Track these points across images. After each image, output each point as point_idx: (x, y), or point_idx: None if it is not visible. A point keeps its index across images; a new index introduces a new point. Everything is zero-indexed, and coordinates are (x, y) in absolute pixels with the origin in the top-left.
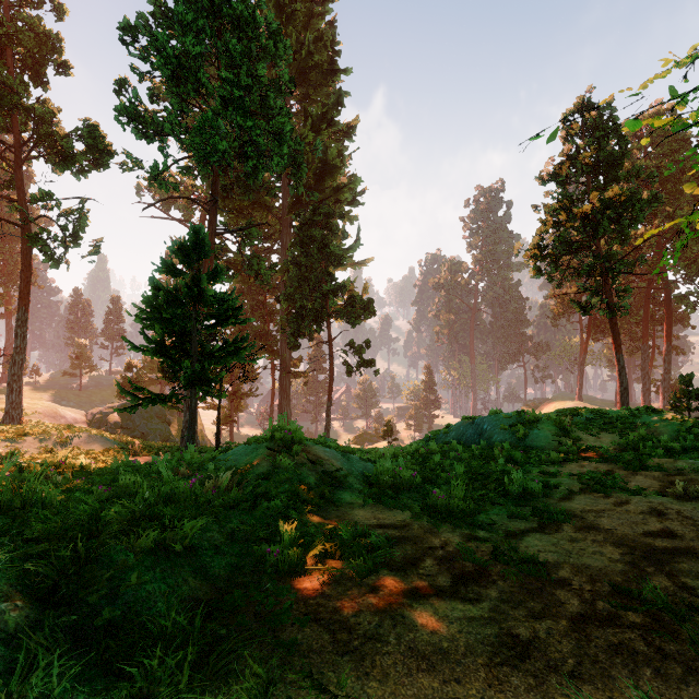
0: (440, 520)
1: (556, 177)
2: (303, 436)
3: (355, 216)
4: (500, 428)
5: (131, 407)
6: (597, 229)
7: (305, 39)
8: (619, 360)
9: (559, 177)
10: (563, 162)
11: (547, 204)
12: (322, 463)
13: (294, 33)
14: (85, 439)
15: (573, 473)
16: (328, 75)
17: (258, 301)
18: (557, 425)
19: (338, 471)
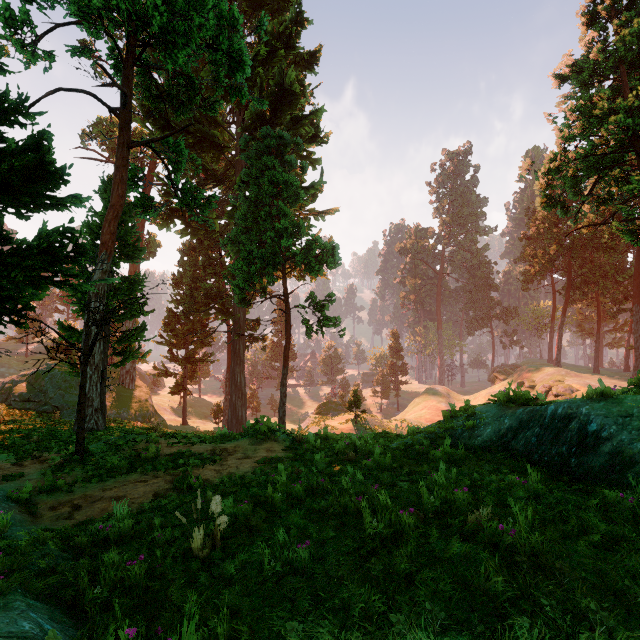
0: None
1: (578, 72)
2: None
3: (318, 160)
4: None
5: None
6: None
7: None
8: None
9: (584, 71)
10: (582, 58)
11: (570, 104)
12: None
13: None
14: None
15: None
16: None
17: (210, 257)
18: None
19: None
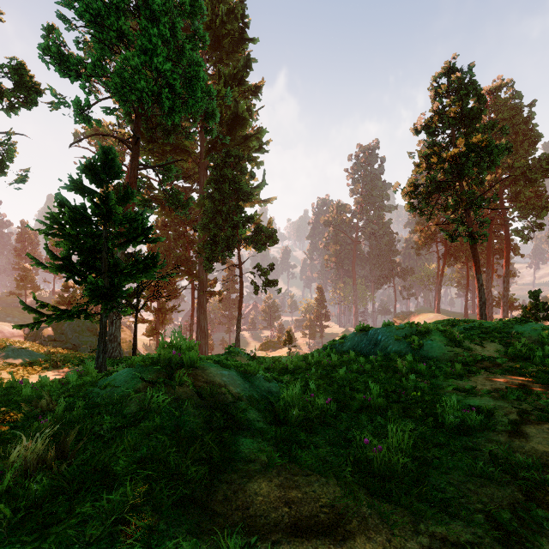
0: (386, 500)
1: (427, 128)
2: (195, 357)
3: (261, 162)
4: (395, 339)
5: (34, 324)
6: (463, 170)
7: (219, 12)
8: (479, 280)
9: (430, 128)
10: (432, 117)
11: (421, 150)
12: (216, 393)
13: (209, 5)
14: (9, 353)
15: (489, 389)
16: (238, 43)
17: (179, 232)
18: (447, 335)
19: (235, 403)
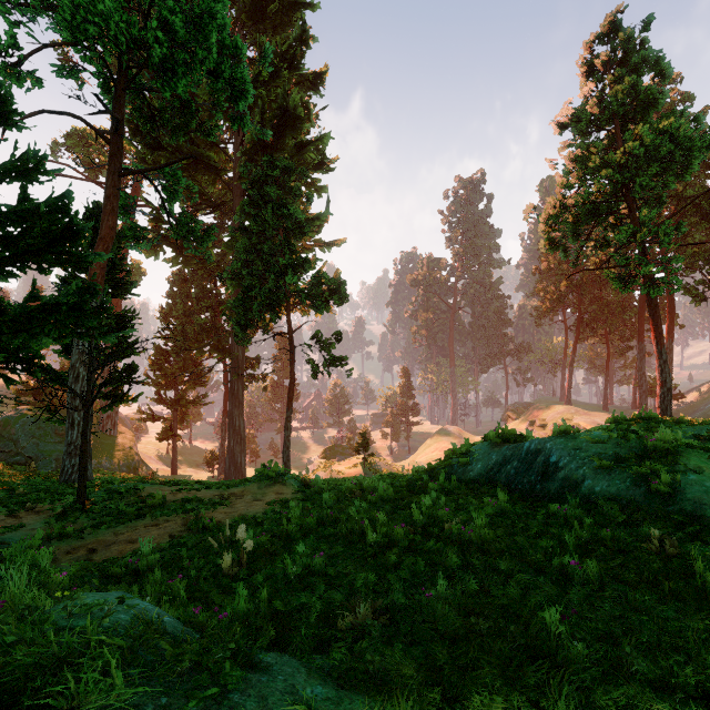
0: None
1: (577, 121)
2: None
3: (324, 187)
4: (596, 465)
5: None
6: (642, 178)
7: None
8: (661, 353)
9: (582, 121)
10: (582, 106)
11: (569, 153)
12: None
13: None
14: None
15: None
16: (290, 10)
17: (205, 289)
18: None
19: None
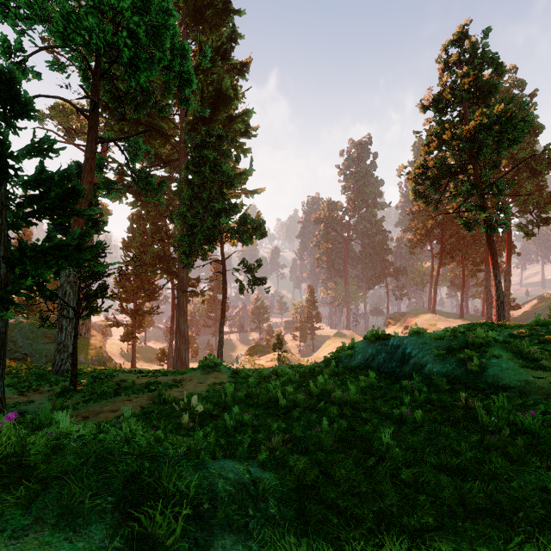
0: None
1: (436, 104)
2: None
3: (248, 149)
4: (435, 354)
5: None
6: (481, 148)
7: None
8: (496, 276)
9: (439, 104)
10: (440, 93)
11: (430, 128)
12: None
13: None
14: None
15: None
16: (223, 15)
17: (157, 226)
18: (516, 350)
19: None
